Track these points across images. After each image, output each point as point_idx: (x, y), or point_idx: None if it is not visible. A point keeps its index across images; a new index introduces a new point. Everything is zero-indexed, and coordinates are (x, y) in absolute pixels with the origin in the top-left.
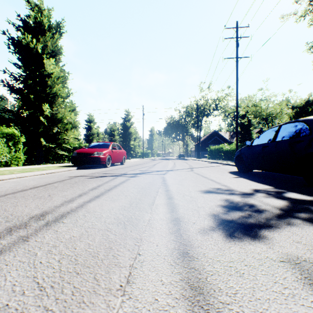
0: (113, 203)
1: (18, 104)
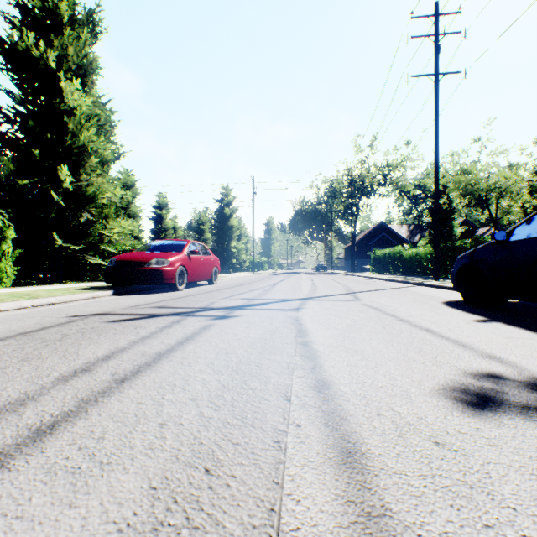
0: (54, 524)
1: (8, 166)
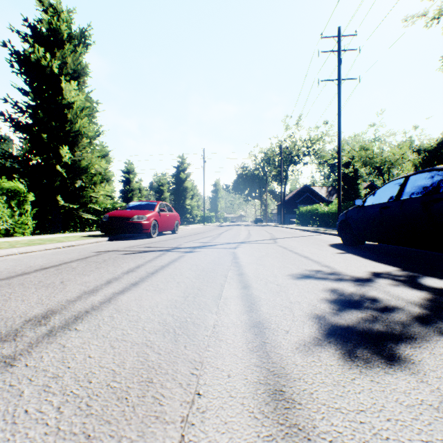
0: (158, 296)
1: (25, 147)
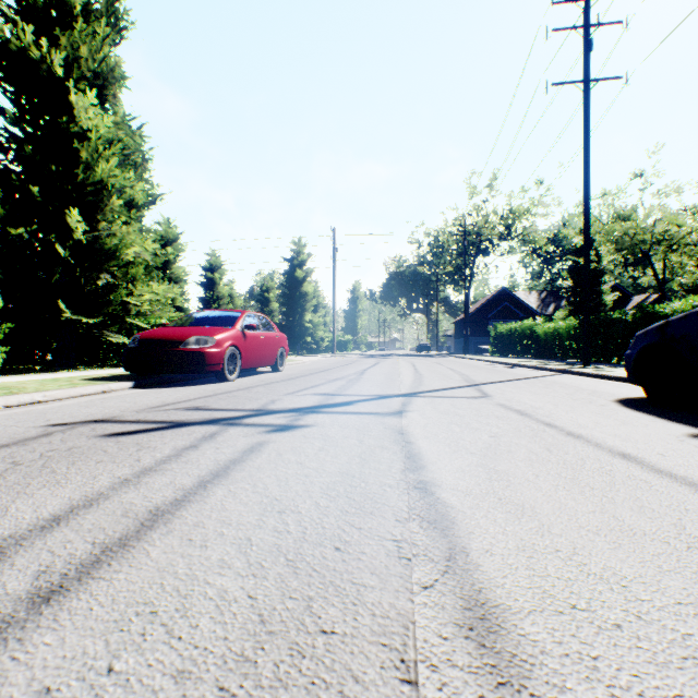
0: None
1: None
